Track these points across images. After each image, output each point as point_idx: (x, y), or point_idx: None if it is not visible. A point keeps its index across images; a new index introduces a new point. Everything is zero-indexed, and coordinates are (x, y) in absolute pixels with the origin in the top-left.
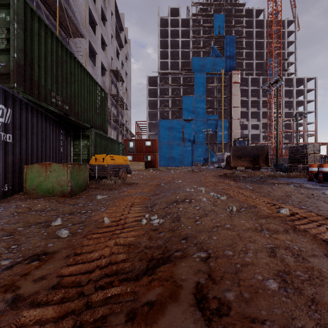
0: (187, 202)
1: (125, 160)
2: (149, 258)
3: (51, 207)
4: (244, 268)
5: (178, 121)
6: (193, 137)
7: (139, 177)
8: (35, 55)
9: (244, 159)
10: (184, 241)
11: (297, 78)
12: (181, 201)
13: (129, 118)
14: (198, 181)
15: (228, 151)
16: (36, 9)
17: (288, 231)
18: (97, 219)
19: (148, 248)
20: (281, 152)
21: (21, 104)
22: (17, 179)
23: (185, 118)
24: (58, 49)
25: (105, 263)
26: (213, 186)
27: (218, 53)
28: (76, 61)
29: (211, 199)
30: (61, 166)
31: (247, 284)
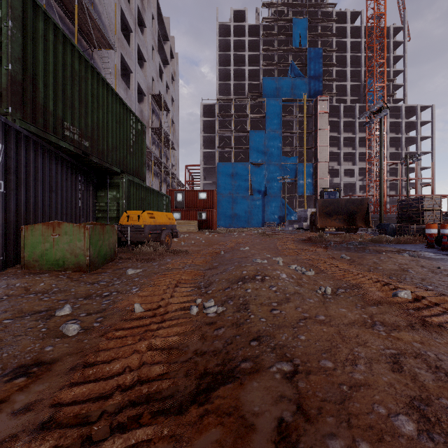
0: (259, 279)
1: (169, 218)
2: (201, 371)
3: (59, 287)
4: (354, 392)
5: (244, 165)
6: (265, 187)
7: (189, 242)
8: (39, 67)
9: (336, 217)
10: (256, 343)
11: (407, 106)
12: (250, 279)
13: (177, 161)
14: (272, 247)
15: (312, 206)
16: (47, 8)
17: (415, 327)
18: (124, 305)
19: (199, 354)
20: (385, 208)
21: (19, 137)
22: (12, 246)
23: (254, 161)
24: (74, 61)
25: (131, 380)
26: (294, 255)
27: (299, 72)
28: (100, 79)
29: (294, 275)
30: (76, 227)
31: (363, 423)
